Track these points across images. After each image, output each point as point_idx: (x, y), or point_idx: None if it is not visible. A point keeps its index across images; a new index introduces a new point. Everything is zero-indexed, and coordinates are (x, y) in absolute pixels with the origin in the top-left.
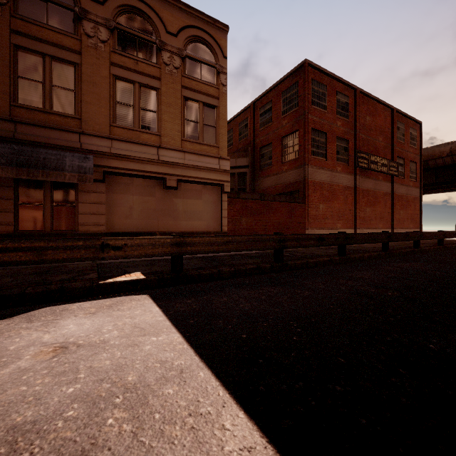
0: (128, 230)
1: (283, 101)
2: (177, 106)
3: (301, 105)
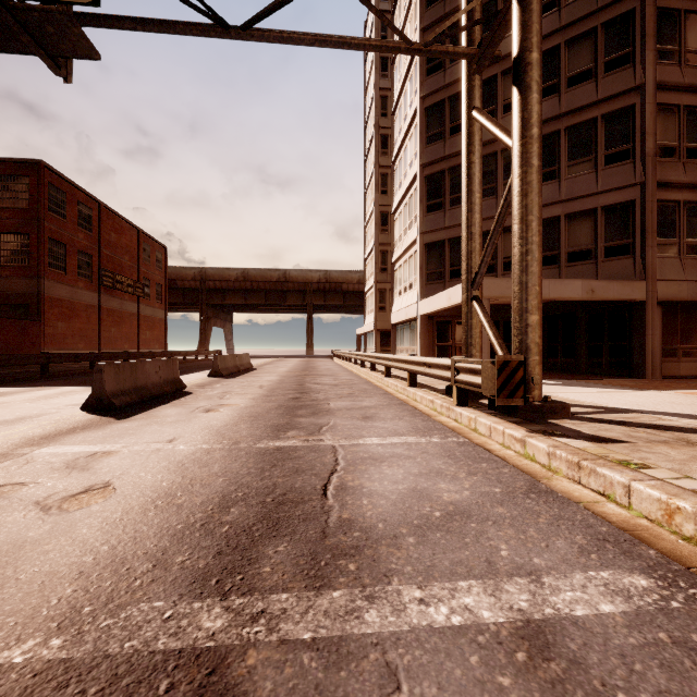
0: None
1: (3, 188)
2: None
3: (34, 208)
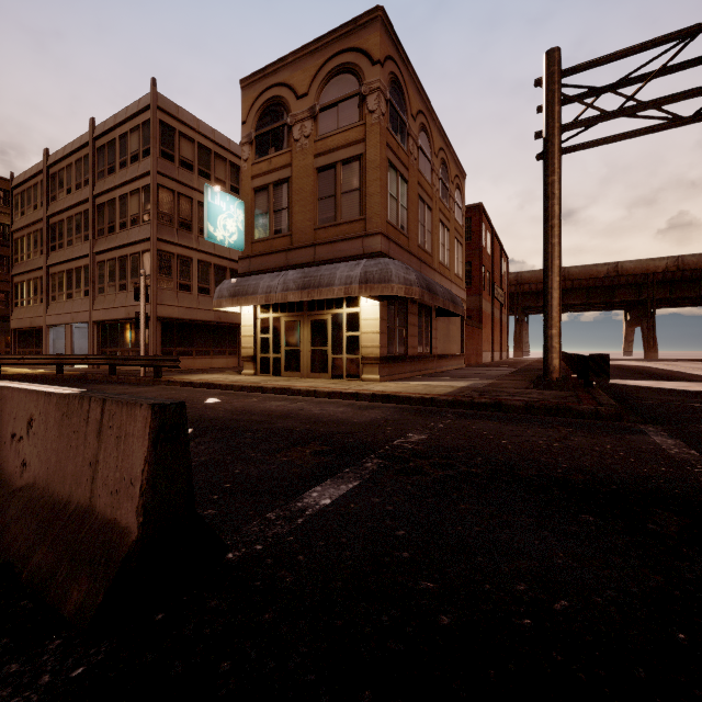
0: (439, 352)
1: None
2: (453, 245)
3: (475, 241)
